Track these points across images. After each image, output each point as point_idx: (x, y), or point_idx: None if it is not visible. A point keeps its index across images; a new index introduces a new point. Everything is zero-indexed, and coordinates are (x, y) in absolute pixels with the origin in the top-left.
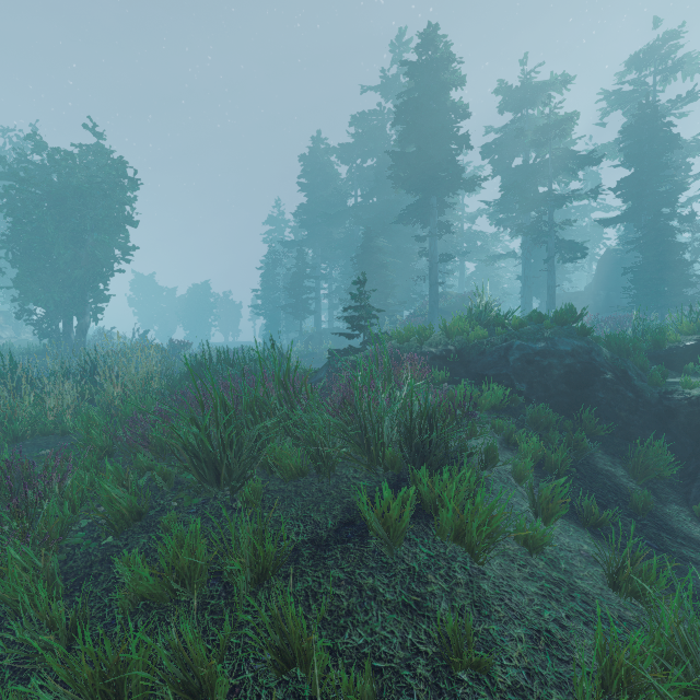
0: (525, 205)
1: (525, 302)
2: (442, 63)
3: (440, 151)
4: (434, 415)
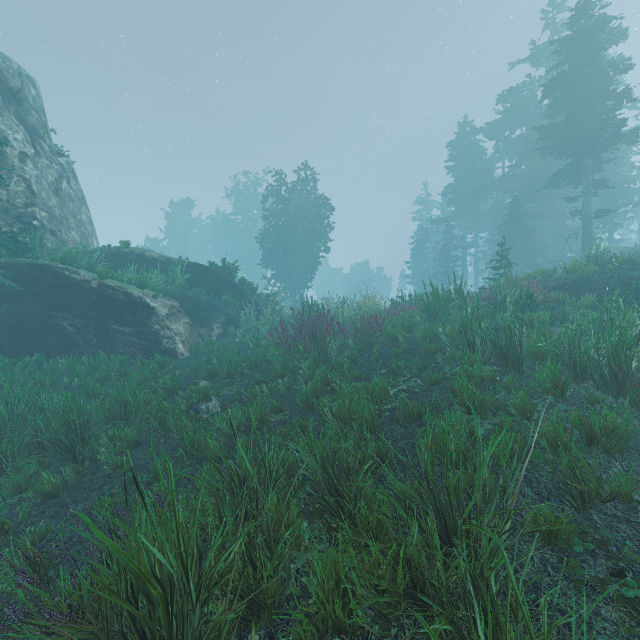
0: None
1: None
2: (596, 28)
3: (594, 112)
4: (532, 296)
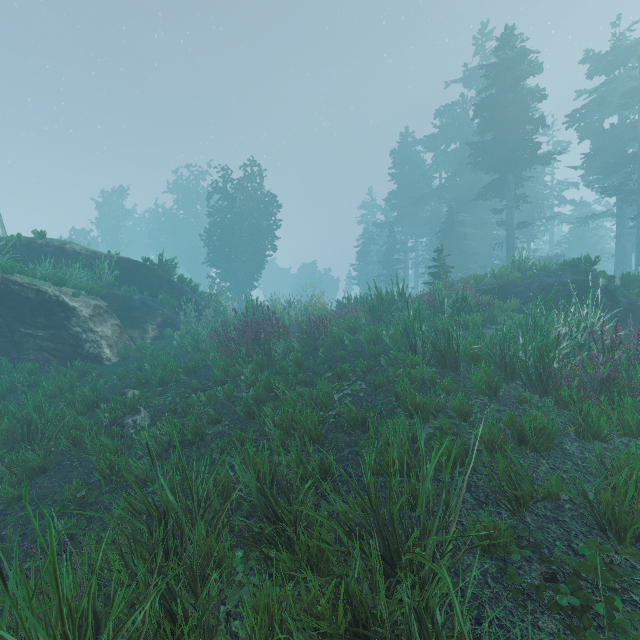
0: (607, 168)
1: (617, 260)
2: (518, 59)
3: (516, 134)
4: (466, 299)
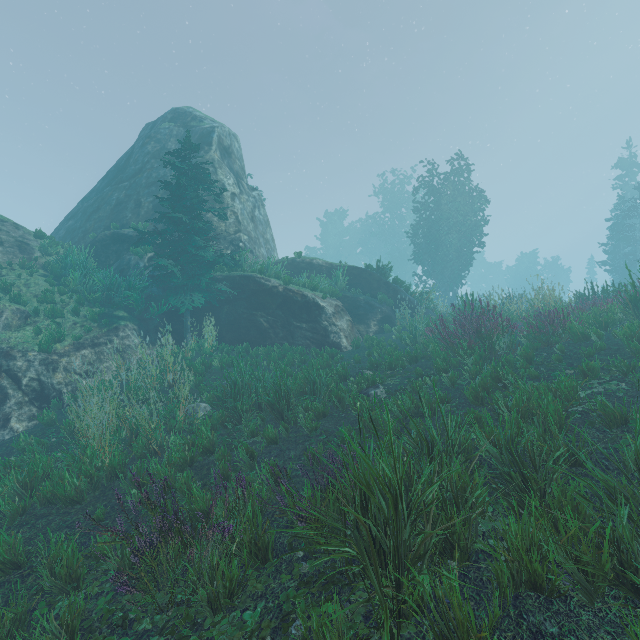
0: None
1: None
2: None
3: None
4: None
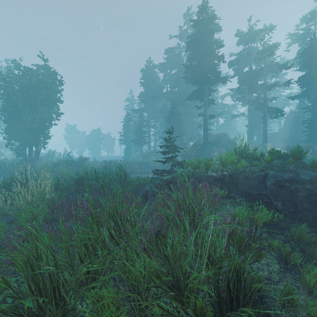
0: (252, 89)
1: (250, 138)
2: (210, 20)
3: (209, 64)
4: (243, 272)
